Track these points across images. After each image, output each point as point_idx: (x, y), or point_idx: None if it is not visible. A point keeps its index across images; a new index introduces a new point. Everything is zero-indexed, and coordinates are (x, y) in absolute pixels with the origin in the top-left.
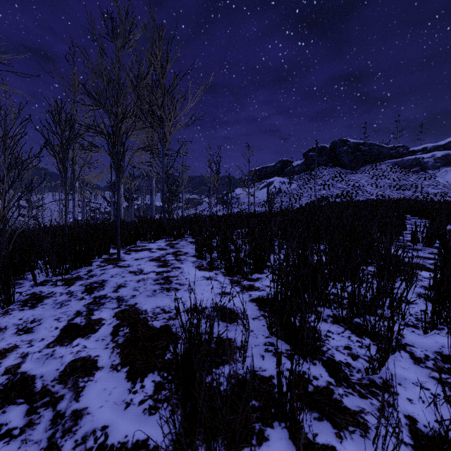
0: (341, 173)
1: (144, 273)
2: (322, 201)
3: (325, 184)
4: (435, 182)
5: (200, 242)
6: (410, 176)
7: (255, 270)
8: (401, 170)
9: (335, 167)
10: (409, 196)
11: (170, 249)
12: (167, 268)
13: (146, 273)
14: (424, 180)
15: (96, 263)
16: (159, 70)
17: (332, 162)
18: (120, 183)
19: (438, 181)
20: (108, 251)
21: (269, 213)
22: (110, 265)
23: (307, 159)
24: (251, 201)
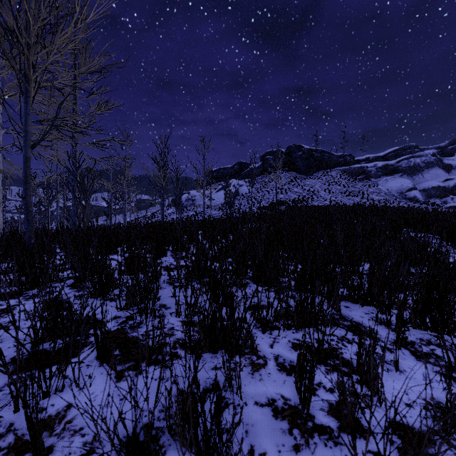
0: (296, 178)
1: None
2: (281, 206)
3: (282, 188)
4: (378, 190)
5: None
6: (357, 183)
7: None
8: (349, 177)
9: (291, 171)
10: (357, 202)
11: None
12: None
13: None
14: (369, 188)
15: None
16: None
17: (288, 166)
18: None
19: (380, 189)
20: None
21: (229, 221)
22: None
23: (264, 162)
24: (207, 203)
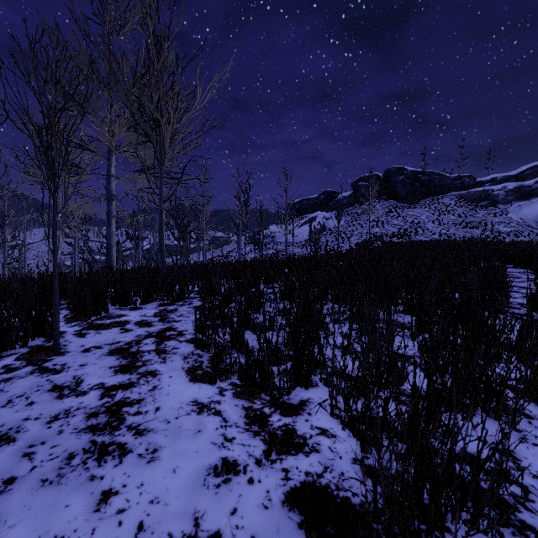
0: (397, 207)
1: (78, 392)
2: (376, 242)
3: (378, 221)
4: (507, 219)
5: (199, 319)
6: (478, 212)
7: (296, 381)
8: (467, 204)
9: (390, 200)
10: (477, 235)
11: (156, 324)
12: (131, 374)
13: (83, 392)
14: (494, 217)
15: (5, 362)
16: (153, 49)
17: (386, 194)
18: (111, 217)
19: (511, 218)
20: (51, 329)
21: (313, 258)
22: (28, 366)
23: (356, 190)
24: (289, 240)
